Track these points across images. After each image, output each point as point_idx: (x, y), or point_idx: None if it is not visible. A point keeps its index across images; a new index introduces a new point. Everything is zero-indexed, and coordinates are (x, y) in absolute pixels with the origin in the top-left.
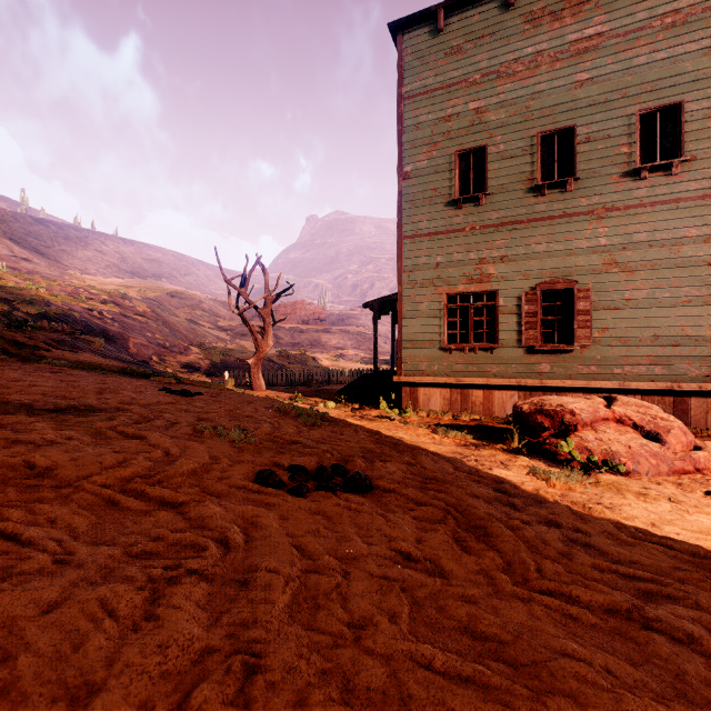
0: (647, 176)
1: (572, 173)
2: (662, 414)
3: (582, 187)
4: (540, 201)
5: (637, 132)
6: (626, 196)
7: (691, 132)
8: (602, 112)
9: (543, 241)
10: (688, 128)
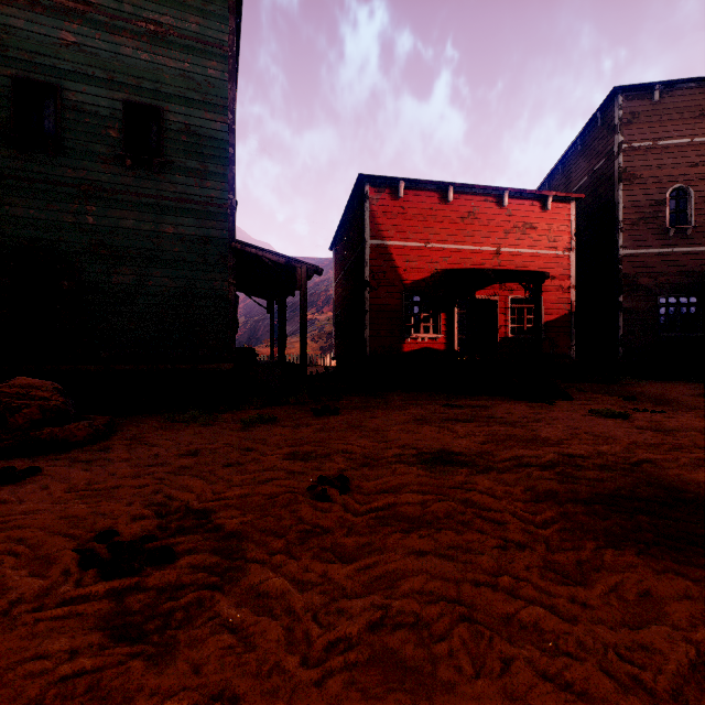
0: (133, 166)
1: (58, 138)
2: (47, 394)
3: (69, 156)
4: (17, 157)
5: (124, 120)
6: (114, 179)
7: (171, 139)
8: (91, 85)
9: (22, 205)
10: (168, 134)
